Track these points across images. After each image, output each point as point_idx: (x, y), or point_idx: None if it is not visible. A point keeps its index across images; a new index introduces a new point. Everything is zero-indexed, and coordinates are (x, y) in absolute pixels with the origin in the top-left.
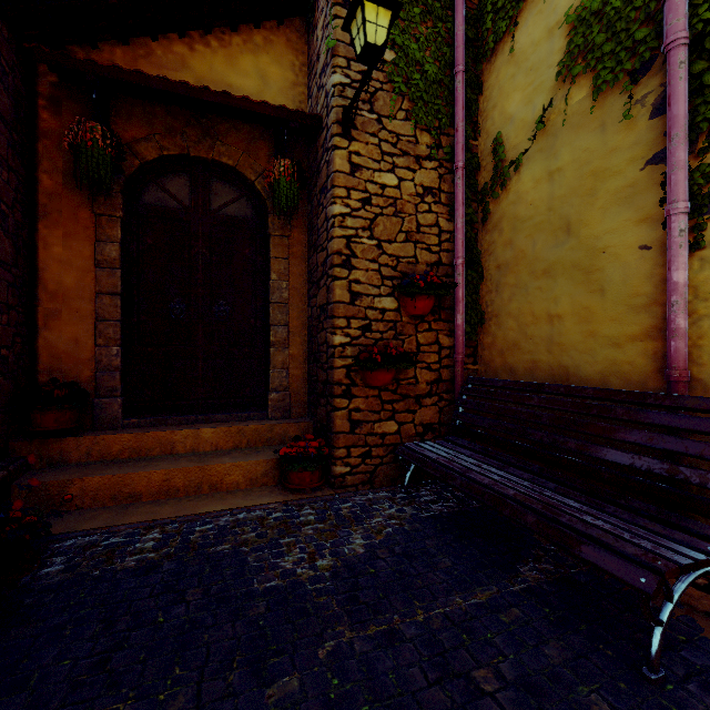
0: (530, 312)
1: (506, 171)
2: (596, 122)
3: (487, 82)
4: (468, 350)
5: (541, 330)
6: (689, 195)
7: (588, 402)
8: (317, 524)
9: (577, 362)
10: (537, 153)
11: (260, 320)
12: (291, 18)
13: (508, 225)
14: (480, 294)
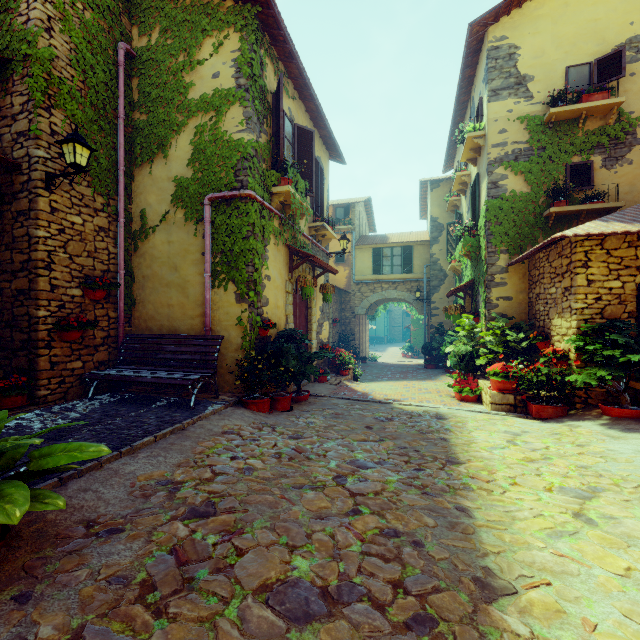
0: (160, 302)
1: (148, 231)
2: (186, 230)
3: (137, 178)
4: (126, 319)
5: (165, 311)
6: (212, 270)
7: (182, 340)
8: (42, 417)
9: (179, 325)
10: (163, 230)
11: None
12: None
13: (149, 258)
14: (133, 289)
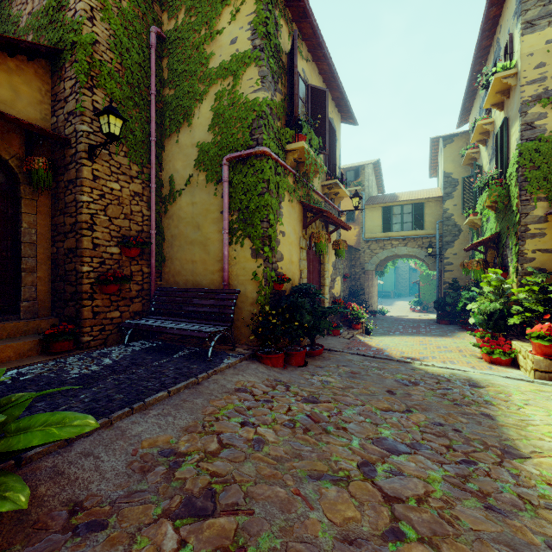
0: (185, 258)
1: (175, 194)
2: (207, 191)
3: (167, 147)
4: (158, 274)
5: (190, 266)
6: (230, 227)
7: (203, 293)
8: (81, 361)
9: (201, 279)
10: (188, 192)
11: (11, 253)
12: (38, 58)
13: (176, 218)
14: (164, 247)
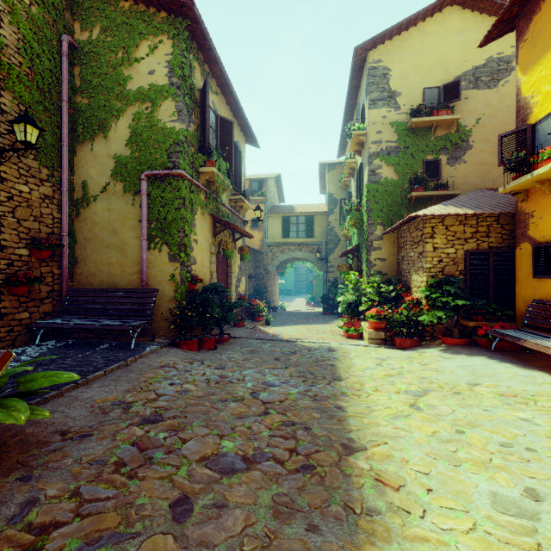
0: (101, 261)
1: (90, 200)
2: (125, 200)
3: (79, 153)
4: (69, 275)
5: (105, 268)
6: (148, 235)
7: (122, 293)
8: None
9: (119, 280)
10: (104, 199)
11: None
12: None
13: (90, 222)
14: (75, 249)
